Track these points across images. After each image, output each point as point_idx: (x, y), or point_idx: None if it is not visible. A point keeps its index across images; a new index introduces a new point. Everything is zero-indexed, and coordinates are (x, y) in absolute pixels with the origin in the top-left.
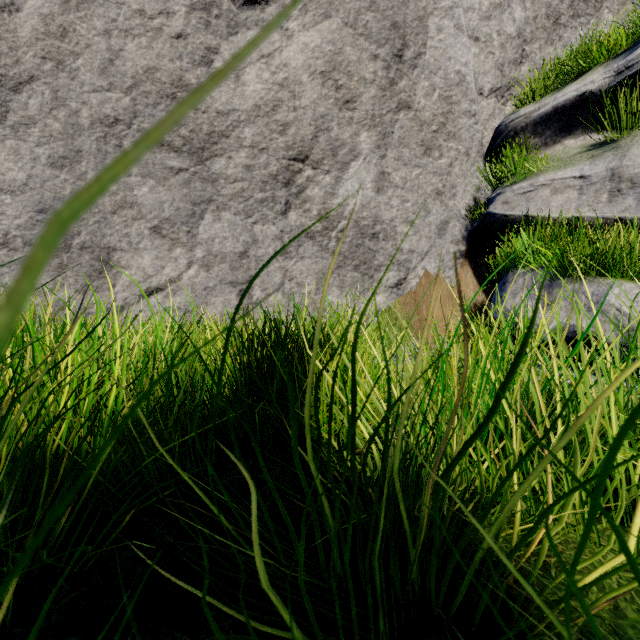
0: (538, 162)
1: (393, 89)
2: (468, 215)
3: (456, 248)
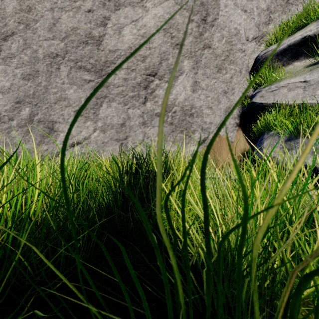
0: (280, 74)
1: (201, 37)
2: (241, 104)
3: (234, 121)
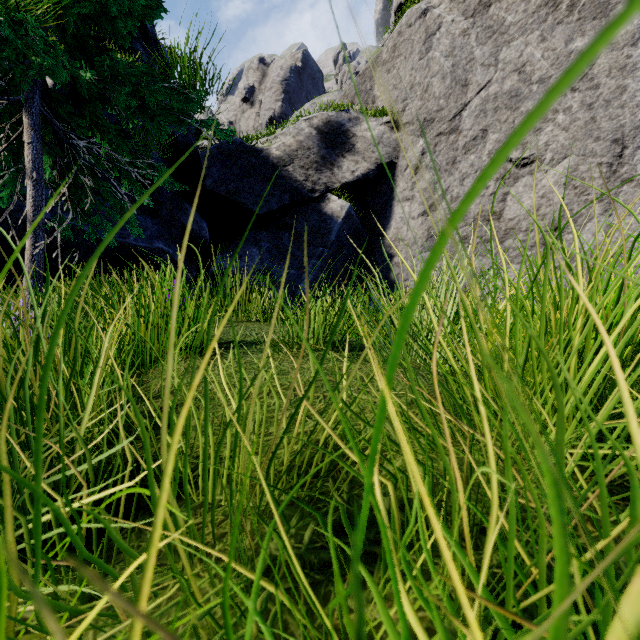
0: None
1: (616, 175)
2: None
3: None
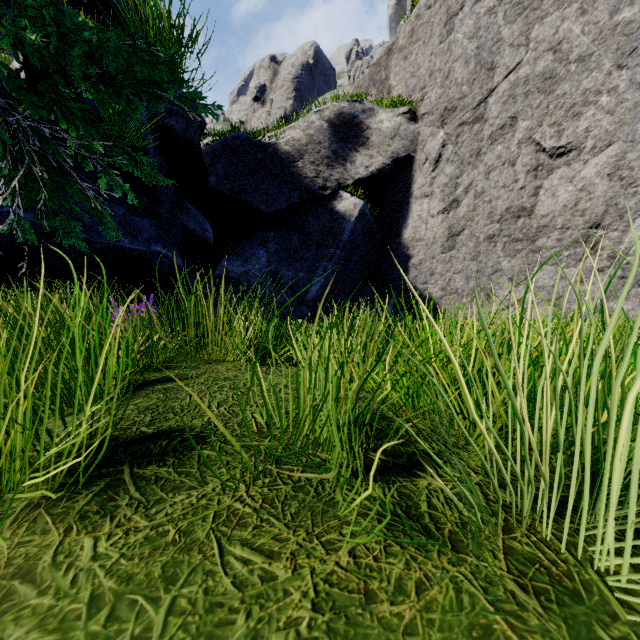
0: None
1: None
2: None
3: None
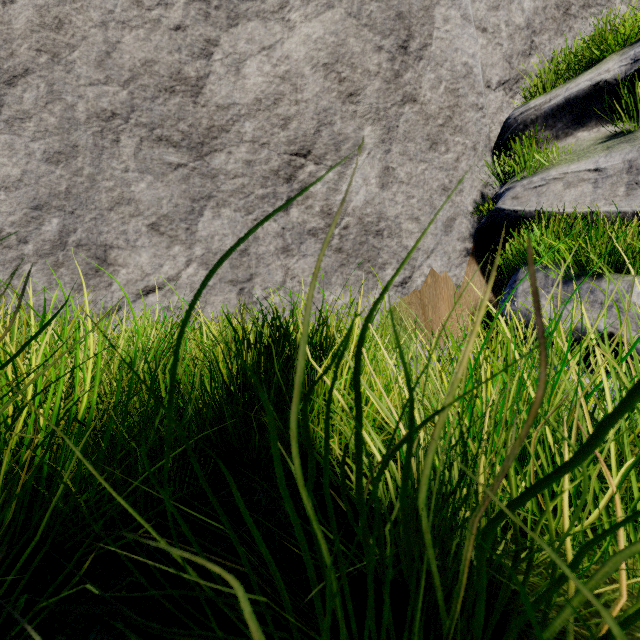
0: (550, 155)
1: (398, 81)
2: (475, 212)
3: (463, 246)
